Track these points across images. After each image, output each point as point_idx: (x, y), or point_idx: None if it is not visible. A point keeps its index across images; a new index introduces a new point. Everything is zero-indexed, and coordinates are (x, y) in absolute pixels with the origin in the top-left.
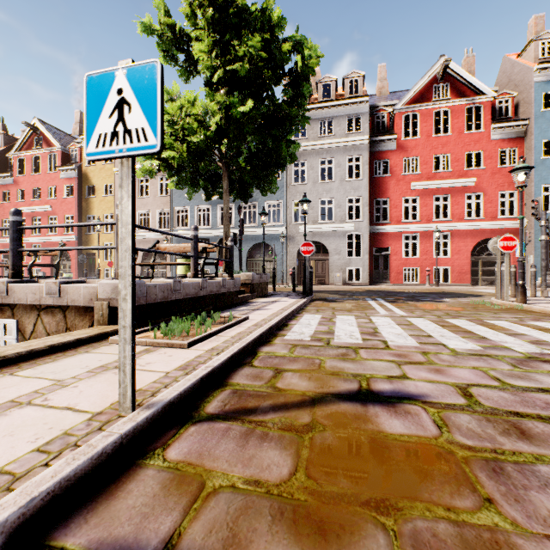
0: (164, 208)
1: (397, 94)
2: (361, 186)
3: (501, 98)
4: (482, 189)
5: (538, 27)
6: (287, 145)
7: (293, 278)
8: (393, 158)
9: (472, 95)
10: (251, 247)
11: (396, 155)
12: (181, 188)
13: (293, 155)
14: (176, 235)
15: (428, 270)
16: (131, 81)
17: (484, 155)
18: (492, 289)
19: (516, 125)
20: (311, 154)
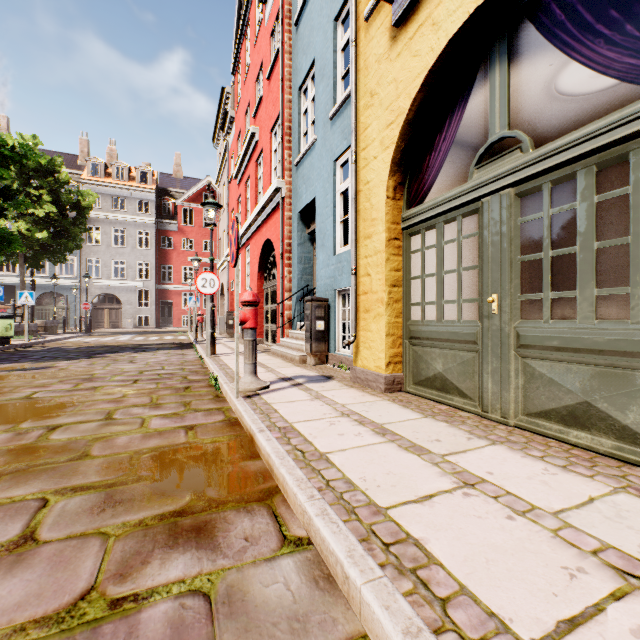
0: None
1: (190, 180)
2: (150, 255)
3: None
4: None
5: None
6: (74, 238)
7: (80, 323)
8: (175, 237)
9: None
10: (40, 295)
11: (178, 235)
12: None
13: (79, 245)
14: (7, 305)
15: None
16: (29, 294)
17: None
18: None
19: None
20: (106, 222)
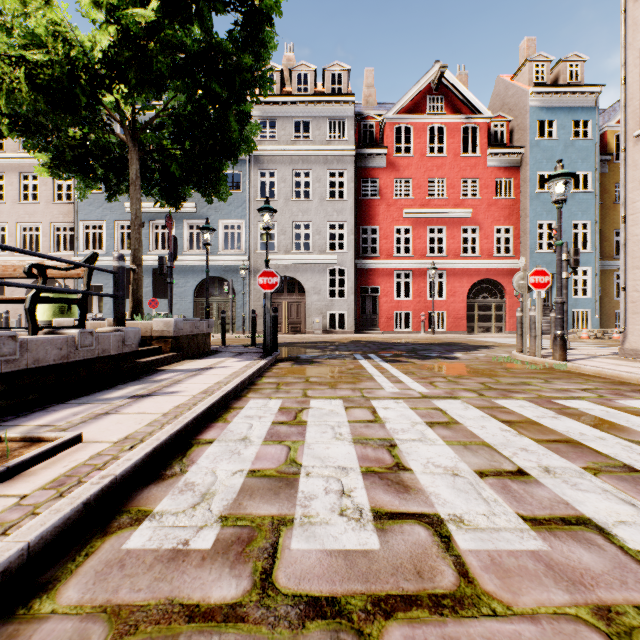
0: (64, 221)
1: (386, 105)
2: (346, 209)
3: (496, 121)
4: (478, 222)
5: (530, 51)
6: (241, 125)
7: (252, 326)
8: (383, 177)
9: (468, 114)
10: (200, 281)
11: (387, 175)
12: (64, 178)
13: (250, 141)
14: None
15: (423, 315)
16: None
17: (480, 184)
18: (491, 337)
19: (512, 153)
20: (283, 161)
